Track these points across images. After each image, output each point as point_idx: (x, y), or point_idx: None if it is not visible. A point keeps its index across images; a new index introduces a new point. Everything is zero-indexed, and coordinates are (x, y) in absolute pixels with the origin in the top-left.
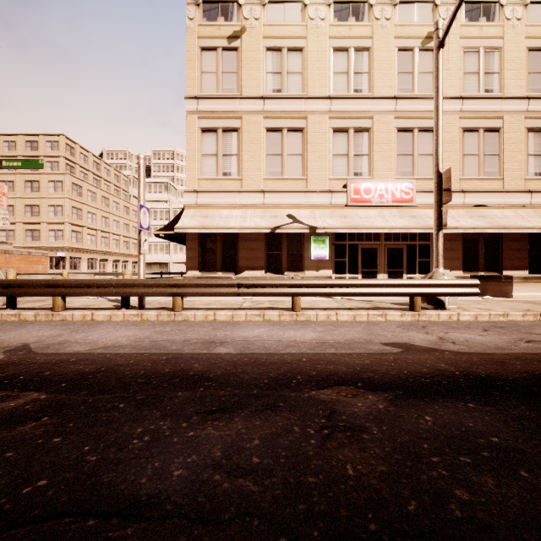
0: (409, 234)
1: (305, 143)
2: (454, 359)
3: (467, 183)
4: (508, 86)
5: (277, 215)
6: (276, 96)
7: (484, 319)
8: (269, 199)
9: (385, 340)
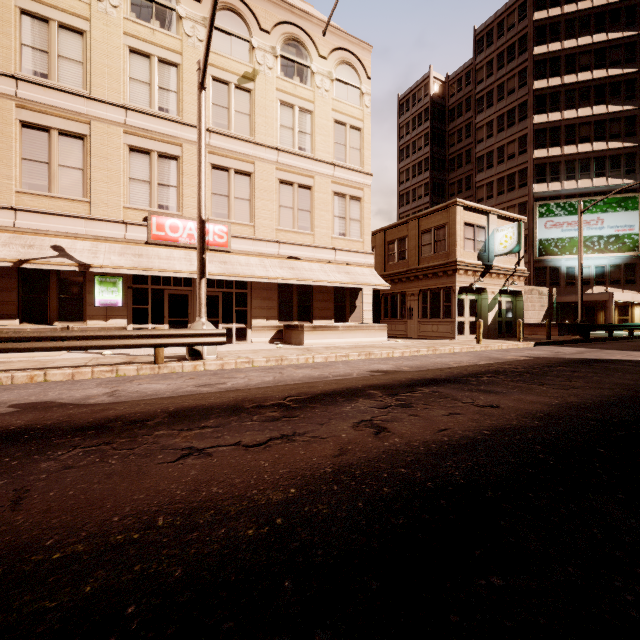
0: (225, 281)
1: (88, 155)
2: (56, 413)
3: (283, 234)
4: (318, 149)
5: (36, 244)
6: (39, 82)
7: (231, 367)
8: (25, 220)
9: (31, 400)
